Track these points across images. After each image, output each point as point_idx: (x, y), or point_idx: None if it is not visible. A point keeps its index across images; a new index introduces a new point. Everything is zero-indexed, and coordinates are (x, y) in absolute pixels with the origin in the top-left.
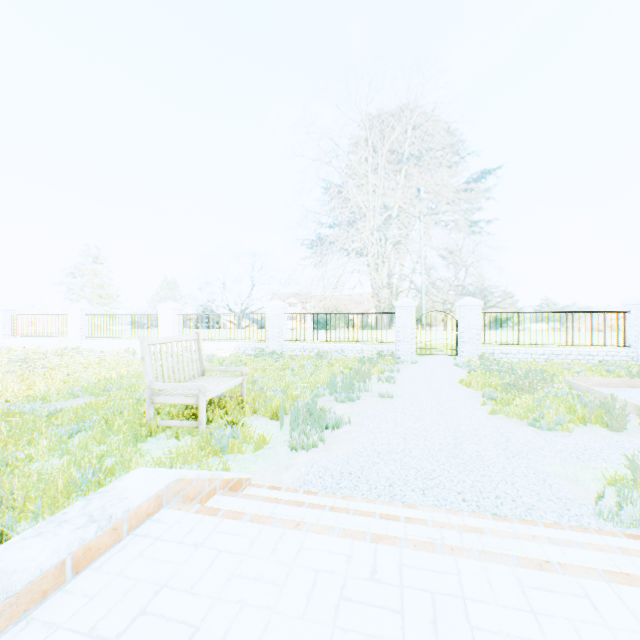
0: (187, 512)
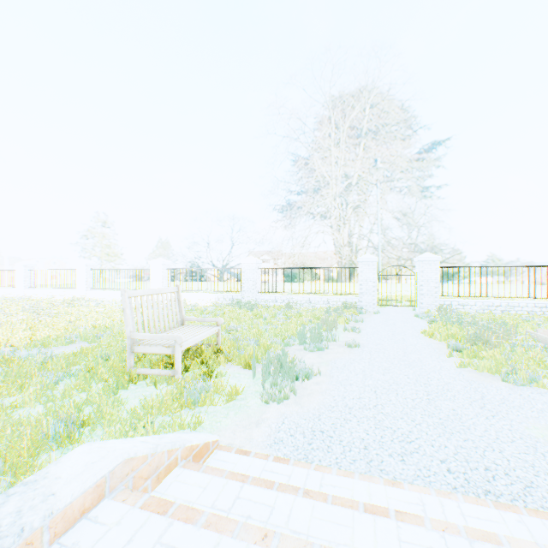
0: (132, 507)
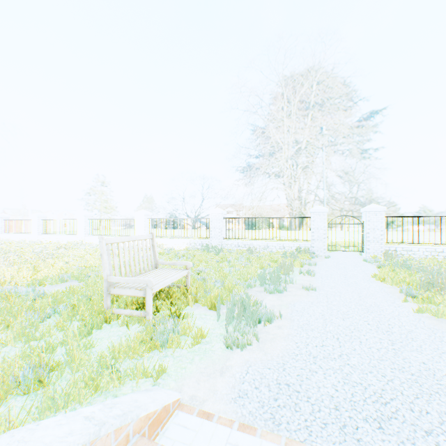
0: None
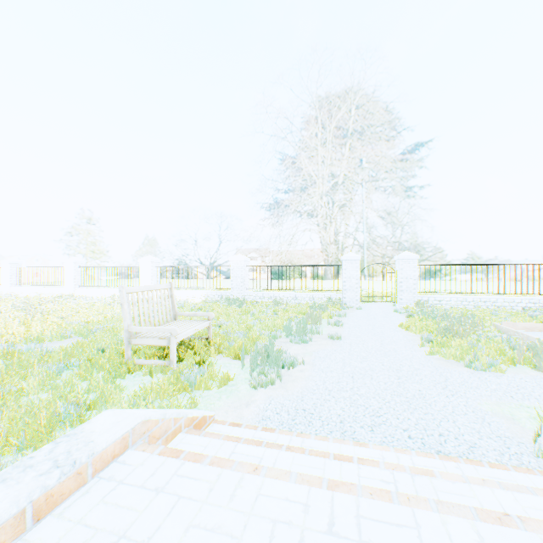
0: (151, 454)
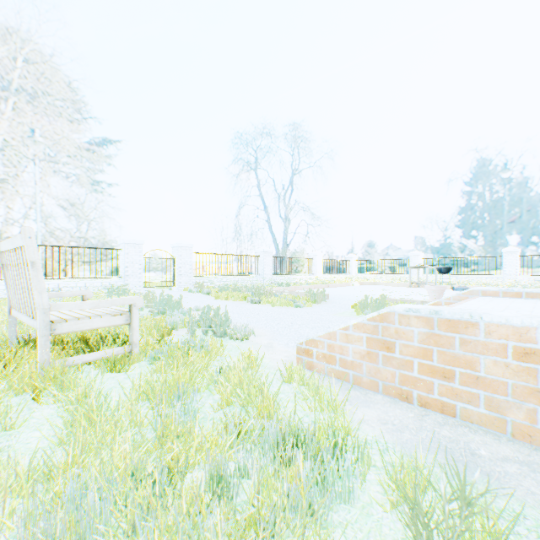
0: None
